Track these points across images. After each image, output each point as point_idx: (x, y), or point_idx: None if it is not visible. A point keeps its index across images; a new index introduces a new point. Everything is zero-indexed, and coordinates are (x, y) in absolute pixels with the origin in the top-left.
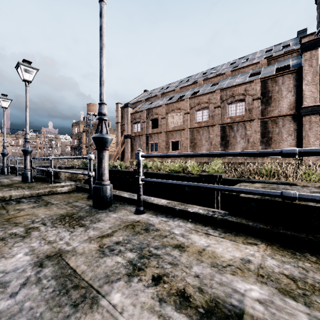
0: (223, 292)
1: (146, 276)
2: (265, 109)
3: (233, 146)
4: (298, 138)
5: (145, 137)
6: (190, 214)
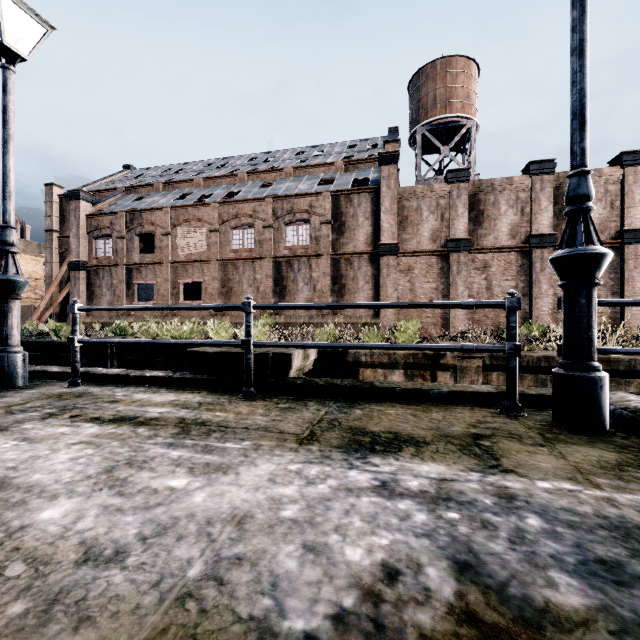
0: (134, 413)
1: (64, 416)
2: (337, 240)
3: (293, 296)
4: (377, 287)
5: (124, 270)
6: (147, 379)
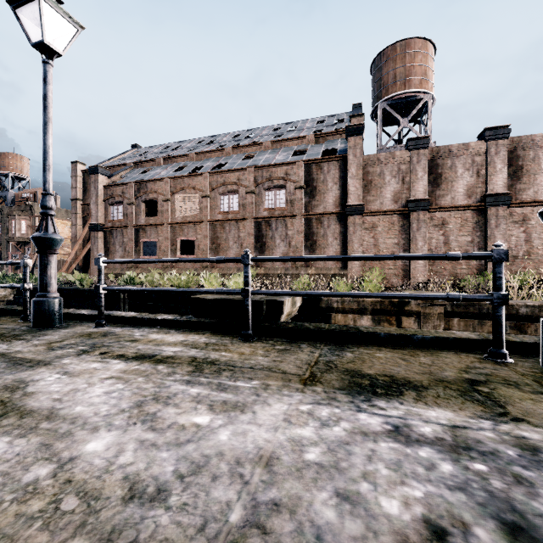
0: (152, 352)
1: (95, 353)
2: (309, 202)
3: (271, 251)
4: (344, 243)
5: (132, 230)
6: (158, 321)
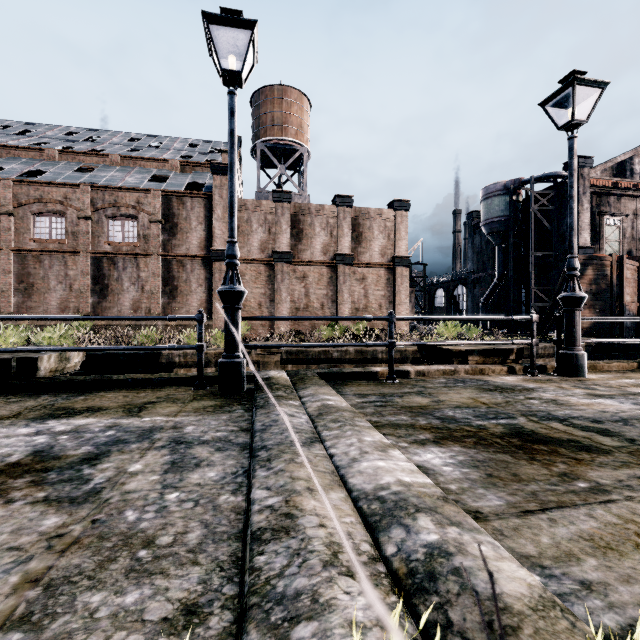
0: None
1: None
2: (169, 241)
3: (117, 296)
4: (210, 290)
5: None
6: None
